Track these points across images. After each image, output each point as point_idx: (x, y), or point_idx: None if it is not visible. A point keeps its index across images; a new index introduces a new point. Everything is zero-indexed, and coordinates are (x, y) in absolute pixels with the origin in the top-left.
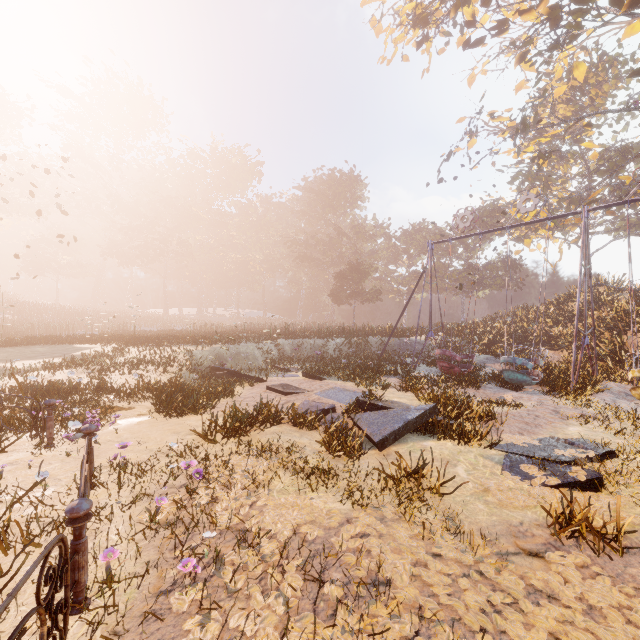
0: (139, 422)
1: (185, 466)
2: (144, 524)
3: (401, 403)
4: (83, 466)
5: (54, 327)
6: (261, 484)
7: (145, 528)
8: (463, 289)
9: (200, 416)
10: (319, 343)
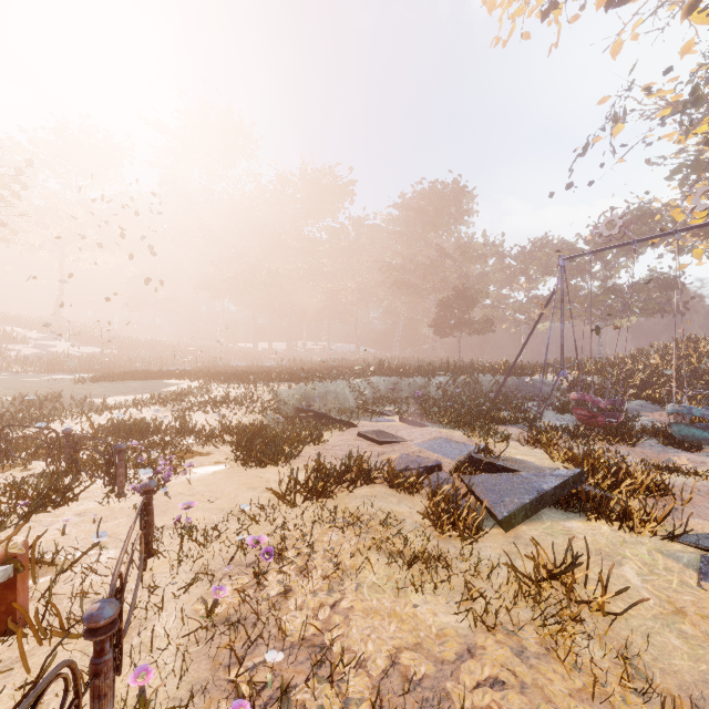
0: (215, 471)
1: (253, 542)
2: (198, 620)
3: (528, 462)
4: (125, 542)
5: (149, 362)
6: (347, 574)
7: (198, 628)
8: (600, 316)
9: (281, 468)
10: (419, 382)
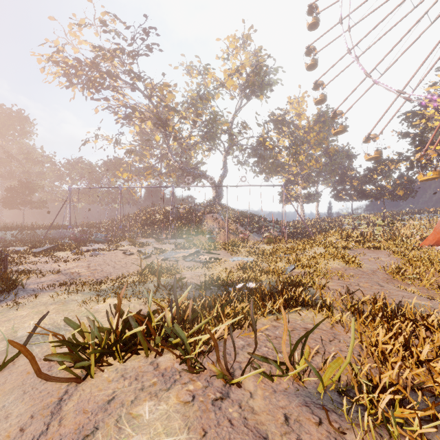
0: None
1: None
2: None
3: None
4: None
5: None
6: None
7: None
8: (105, 203)
9: None
10: None
